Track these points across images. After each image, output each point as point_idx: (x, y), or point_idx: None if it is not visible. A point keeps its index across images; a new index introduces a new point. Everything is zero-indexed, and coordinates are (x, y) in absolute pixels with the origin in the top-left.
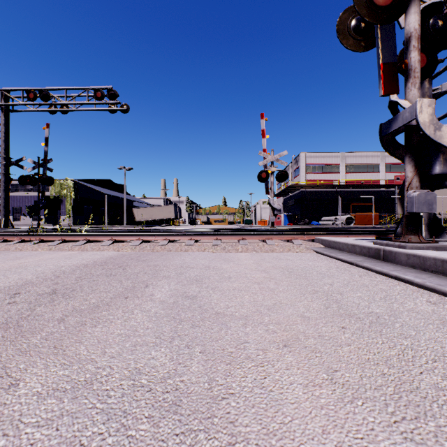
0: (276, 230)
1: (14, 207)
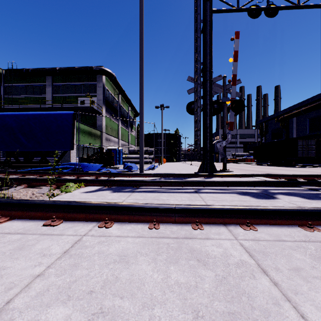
0: None
1: None
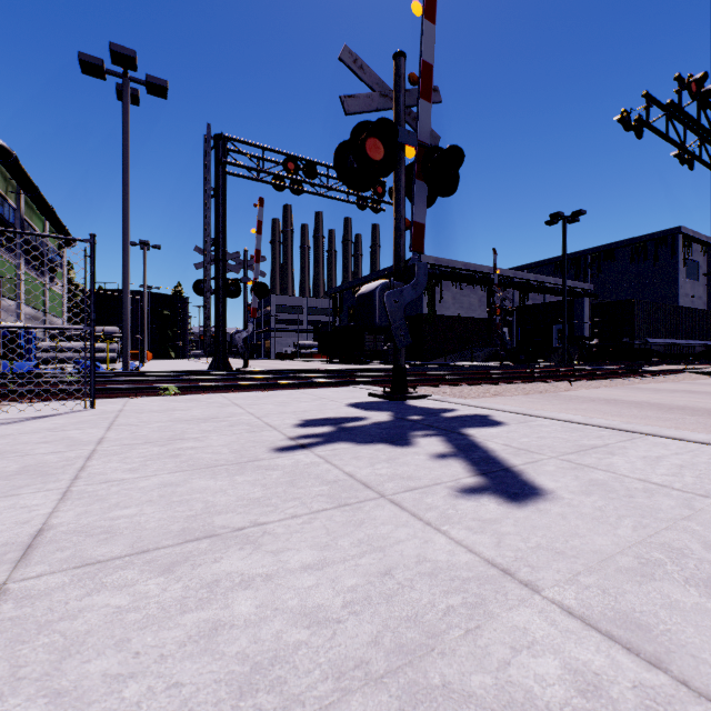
0: (309, 371)
1: None
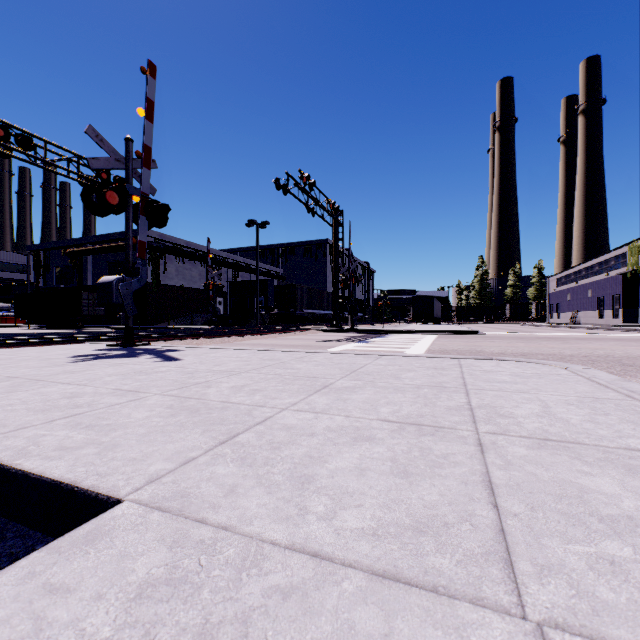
0: (30, 335)
1: (598, 297)
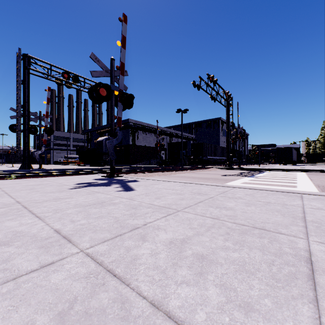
0: (75, 169)
1: None
